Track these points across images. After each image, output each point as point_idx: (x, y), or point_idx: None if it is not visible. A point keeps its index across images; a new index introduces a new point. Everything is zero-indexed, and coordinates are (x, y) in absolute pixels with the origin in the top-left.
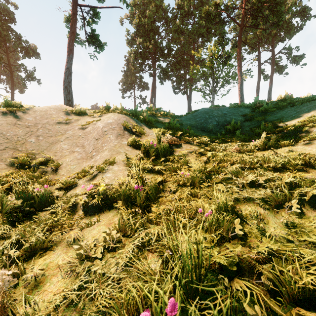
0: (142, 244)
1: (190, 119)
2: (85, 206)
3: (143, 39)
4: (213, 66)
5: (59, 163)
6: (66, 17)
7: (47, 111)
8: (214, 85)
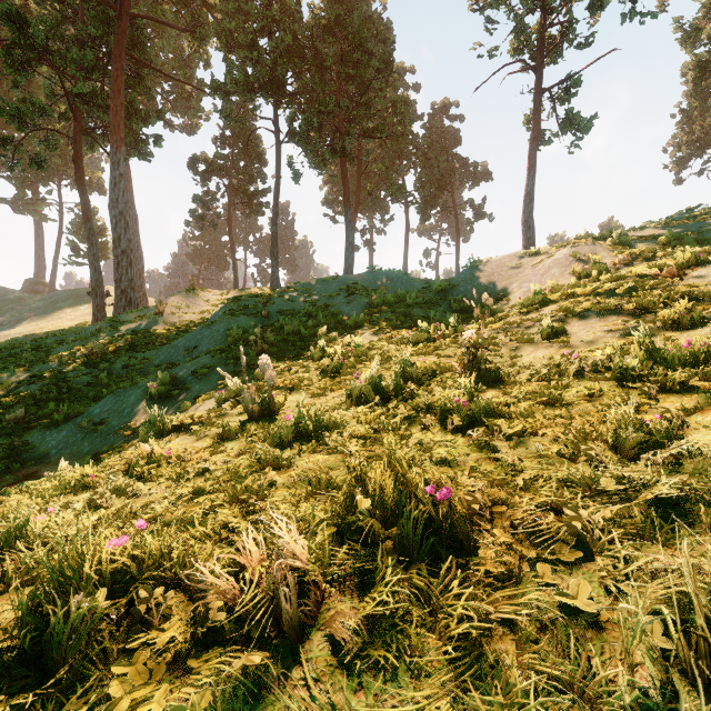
0: None
1: None
2: None
3: None
4: None
5: (510, 298)
6: (526, 116)
7: (502, 260)
8: None
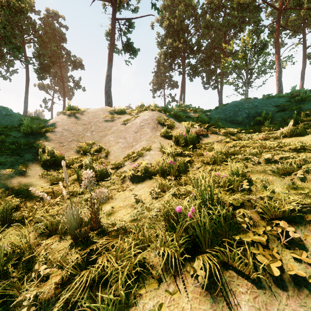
0: (175, 195)
1: (219, 113)
2: (132, 177)
3: (173, 39)
4: (246, 57)
5: (109, 151)
6: (106, 31)
7: (96, 112)
8: (247, 77)
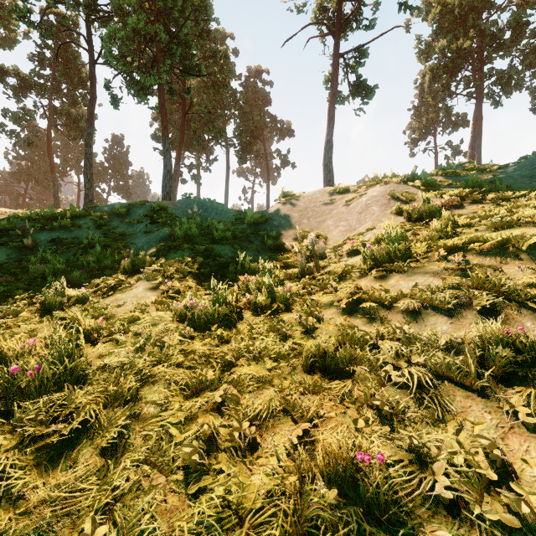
0: None
1: (523, 167)
2: (349, 252)
3: (450, 37)
4: None
5: (327, 237)
6: (325, 77)
7: (313, 195)
8: None
